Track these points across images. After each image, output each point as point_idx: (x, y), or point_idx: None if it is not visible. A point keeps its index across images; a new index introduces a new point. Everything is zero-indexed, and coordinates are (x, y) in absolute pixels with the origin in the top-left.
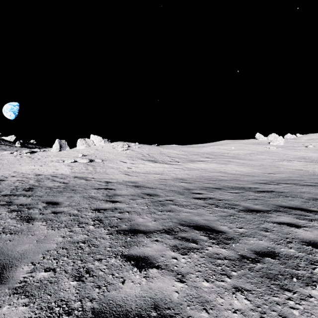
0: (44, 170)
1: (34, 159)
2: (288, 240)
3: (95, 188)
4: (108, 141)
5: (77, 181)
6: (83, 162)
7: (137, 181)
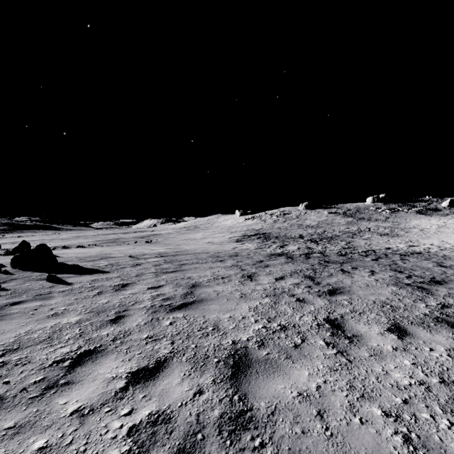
0: None
1: None
2: None
3: None
4: None
5: None
6: None
7: None
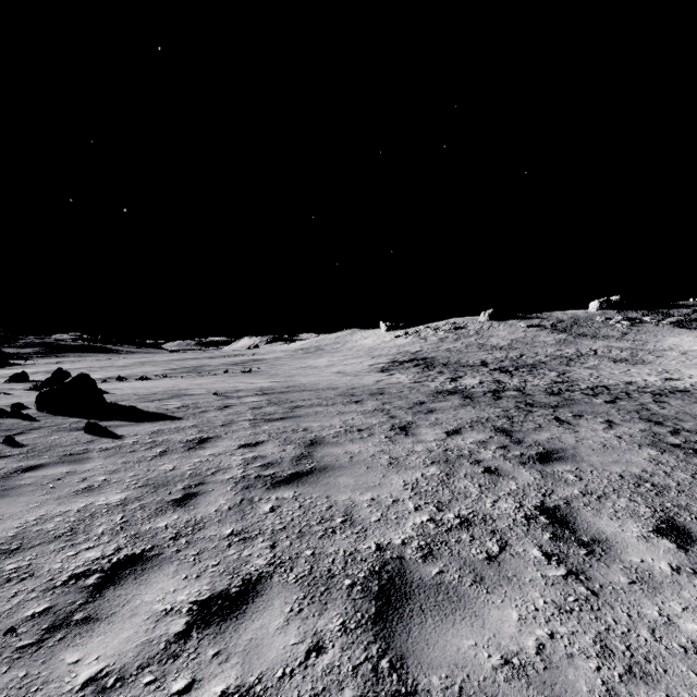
0: None
1: None
2: None
3: None
4: None
5: None
6: None
7: None
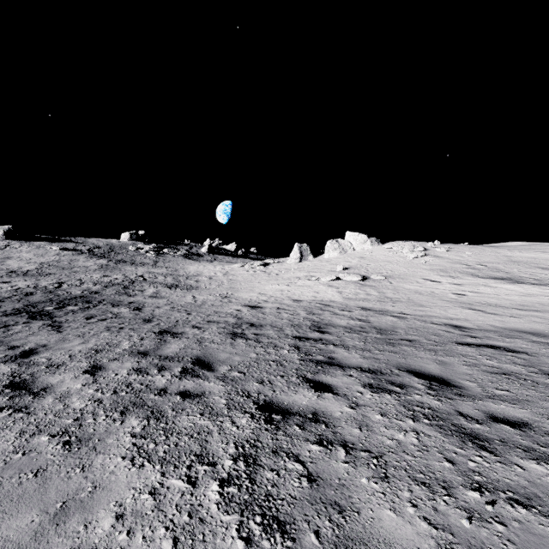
0: (298, 293)
1: (271, 275)
2: None
3: (453, 340)
4: (377, 241)
5: (381, 318)
6: (351, 280)
7: (543, 332)
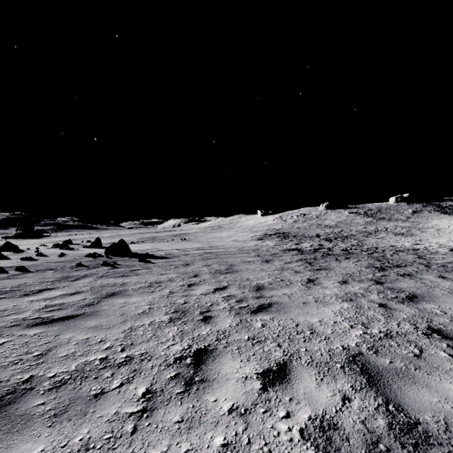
0: None
1: None
2: (407, 273)
3: None
4: None
5: None
6: None
7: None
